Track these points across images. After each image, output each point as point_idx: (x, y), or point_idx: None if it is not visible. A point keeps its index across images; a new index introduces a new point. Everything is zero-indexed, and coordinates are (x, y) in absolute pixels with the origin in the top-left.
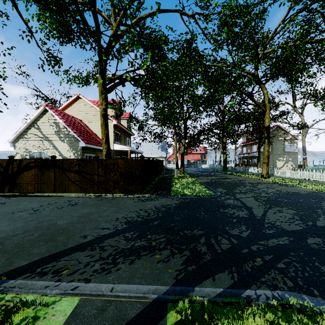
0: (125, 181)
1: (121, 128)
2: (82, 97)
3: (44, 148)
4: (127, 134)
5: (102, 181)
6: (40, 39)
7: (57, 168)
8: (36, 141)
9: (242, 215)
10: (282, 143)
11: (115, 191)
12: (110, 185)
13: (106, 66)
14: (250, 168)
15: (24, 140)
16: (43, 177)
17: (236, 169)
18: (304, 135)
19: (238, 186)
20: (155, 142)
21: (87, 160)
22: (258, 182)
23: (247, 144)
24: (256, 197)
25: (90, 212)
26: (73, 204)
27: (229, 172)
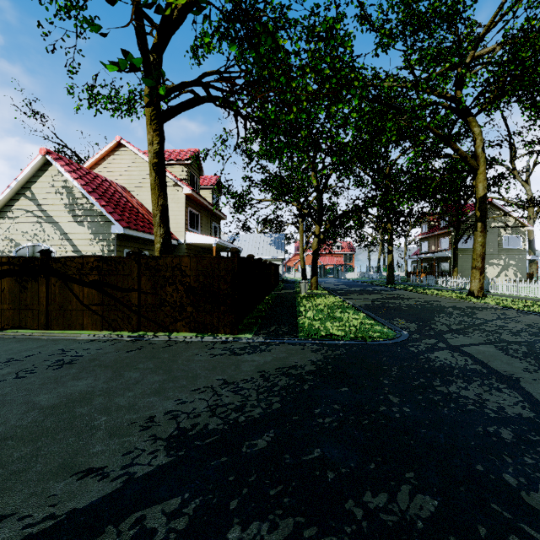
0: (198, 305)
1: (200, 204)
2: (126, 144)
3: (44, 237)
4: (213, 216)
5: (149, 305)
6: (39, 24)
7: (54, 276)
8: (29, 225)
9: (512, 409)
10: (497, 233)
11: (176, 326)
12: (165, 313)
13: (161, 63)
14: (438, 279)
15: (7, 222)
16: (24, 296)
17: (410, 281)
18: (532, 220)
19: (437, 315)
20: (264, 233)
21: (115, 260)
22: (470, 306)
23: (430, 237)
24: (498, 343)
25: (89, 391)
26: (66, 361)
27: (400, 286)
